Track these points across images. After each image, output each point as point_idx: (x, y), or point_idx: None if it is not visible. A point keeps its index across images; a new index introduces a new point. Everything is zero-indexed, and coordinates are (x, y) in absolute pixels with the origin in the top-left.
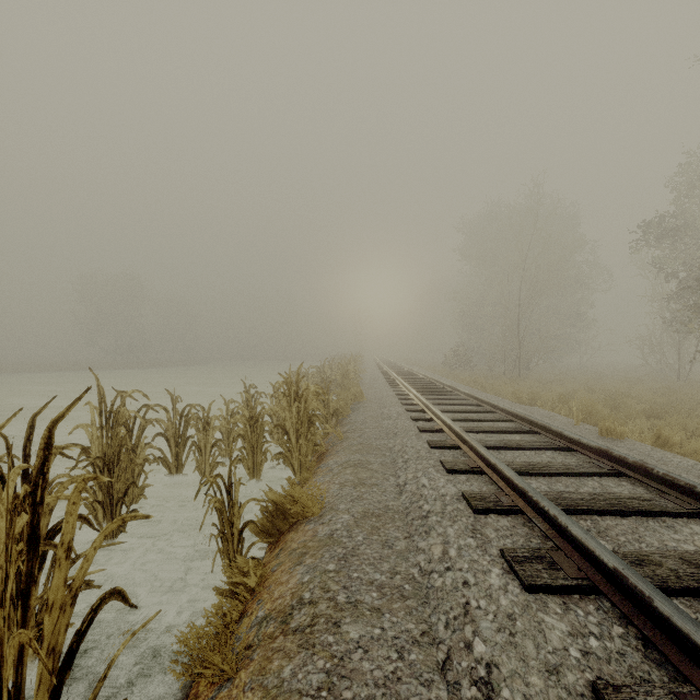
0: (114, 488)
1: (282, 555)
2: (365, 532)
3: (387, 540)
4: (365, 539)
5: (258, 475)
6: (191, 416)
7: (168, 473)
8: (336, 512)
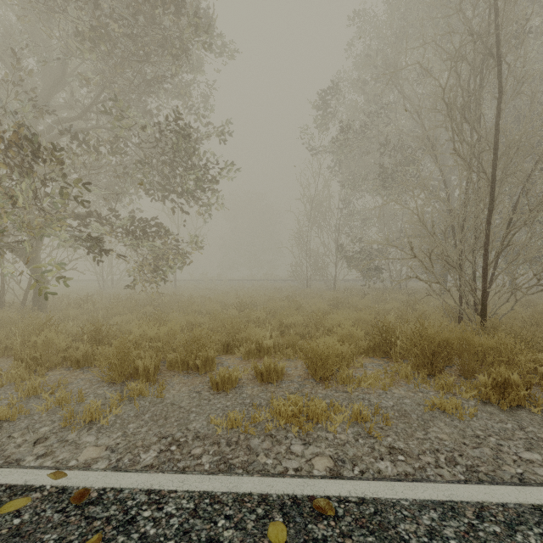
0: None
1: None
2: None
3: None
4: None
5: None
6: None
7: None
8: None
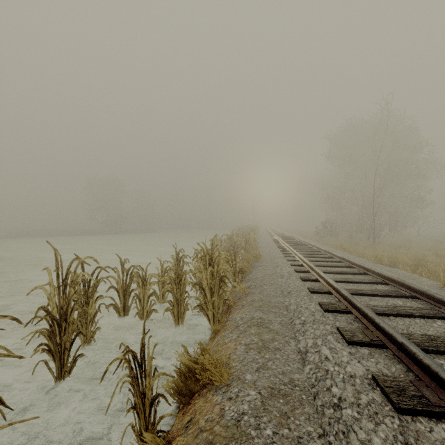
0: (62, 339)
1: (190, 431)
2: (274, 421)
3: (299, 439)
4: (275, 435)
5: (181, 321)
6: (134, 274)
7: (118, 315)
8: (242, 384)
